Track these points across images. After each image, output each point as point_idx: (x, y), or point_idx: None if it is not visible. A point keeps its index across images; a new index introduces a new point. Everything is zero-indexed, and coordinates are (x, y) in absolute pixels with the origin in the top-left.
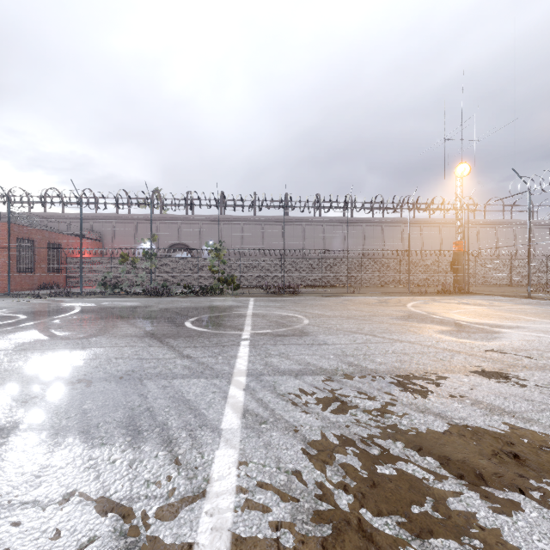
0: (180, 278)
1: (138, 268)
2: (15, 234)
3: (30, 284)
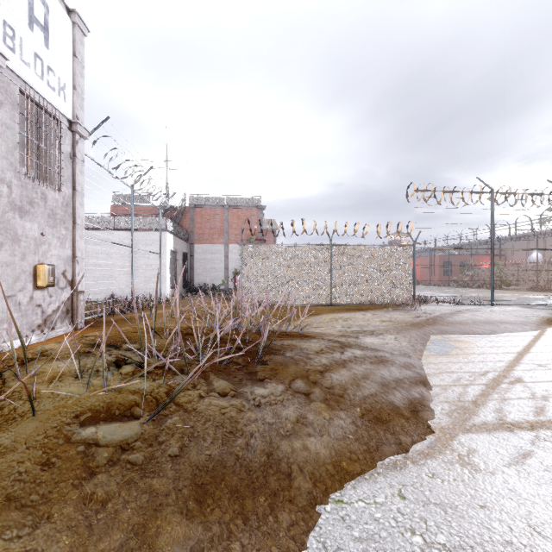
0: (534, 280)
1: (507, 273)
2: (442, 259)
3: (449, 282)
